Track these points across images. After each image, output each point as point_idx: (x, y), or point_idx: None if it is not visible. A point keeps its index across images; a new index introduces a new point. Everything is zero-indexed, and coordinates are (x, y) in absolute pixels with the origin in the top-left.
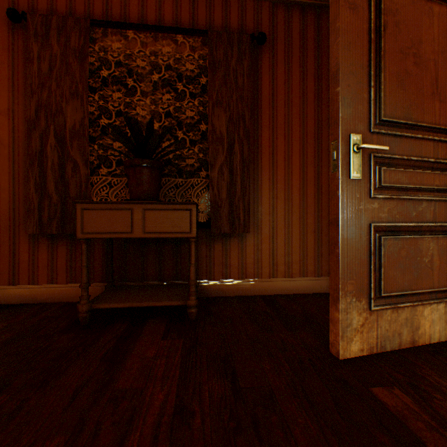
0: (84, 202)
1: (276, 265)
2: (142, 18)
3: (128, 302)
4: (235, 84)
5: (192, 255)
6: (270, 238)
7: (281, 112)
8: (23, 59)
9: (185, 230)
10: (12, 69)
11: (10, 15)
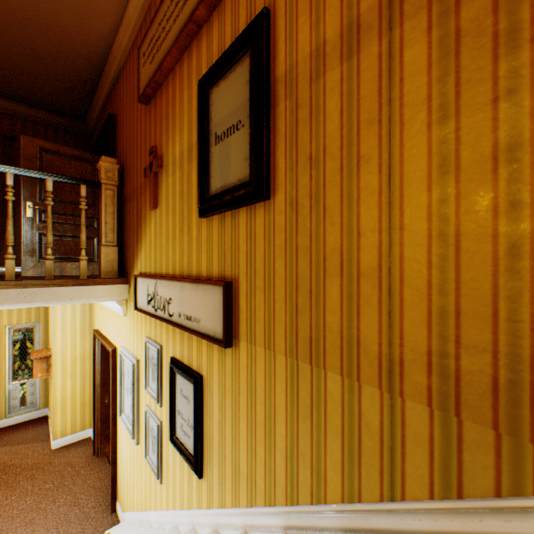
0: None
1: None
2: None
3: None
4: None
5: None
6: None
7: None
8: None
9: None
10: None
11: None
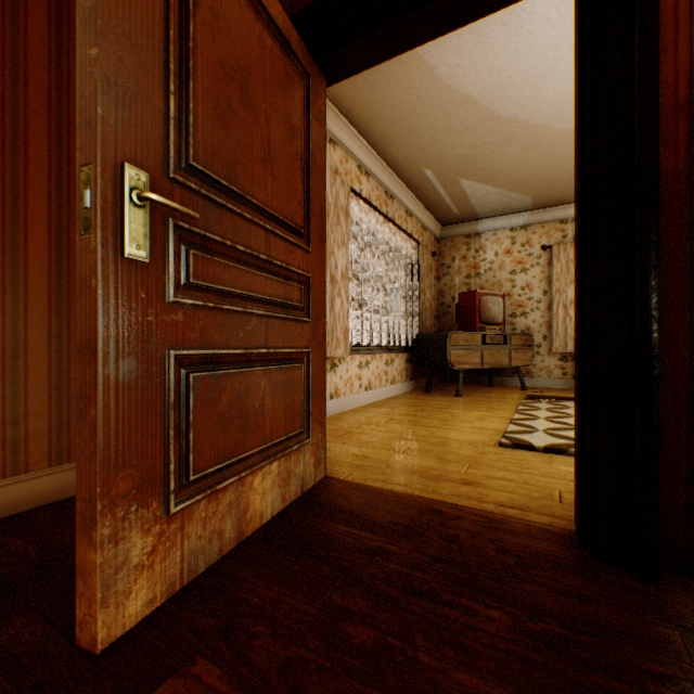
0: None
1: None
2: None
3: None
4: None
5: None
6: None
7: None
8: None
9: None
10: None
11: None
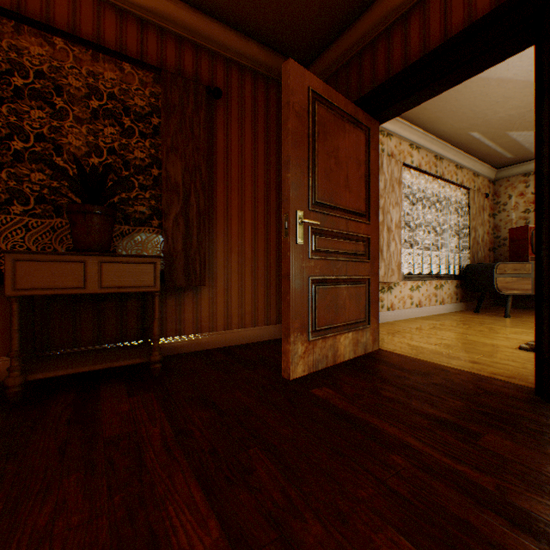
0: (18, 252)
1: (231, 317)
2: (75, 25)
3: (78, 367)
4: (191, 134)
5: (156, 309)
6: (225, 291)
7: (236, 168)
8: None
9: (149, 284)
10: None
11: None
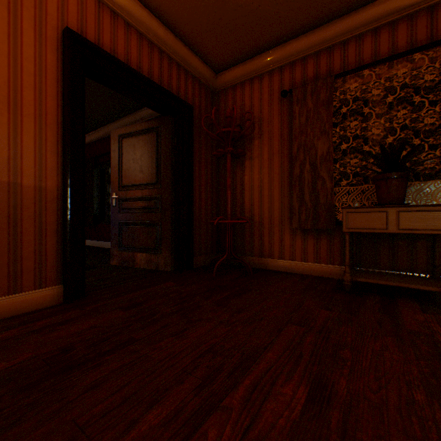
0: (347, 208)
1: None
2: (374, 54)
3: (380, 280)
4: None
5: None
6: None
7: None
8: (286, 118)
9: (440, 228)
10: (280, 126)
11: (282, 95)
